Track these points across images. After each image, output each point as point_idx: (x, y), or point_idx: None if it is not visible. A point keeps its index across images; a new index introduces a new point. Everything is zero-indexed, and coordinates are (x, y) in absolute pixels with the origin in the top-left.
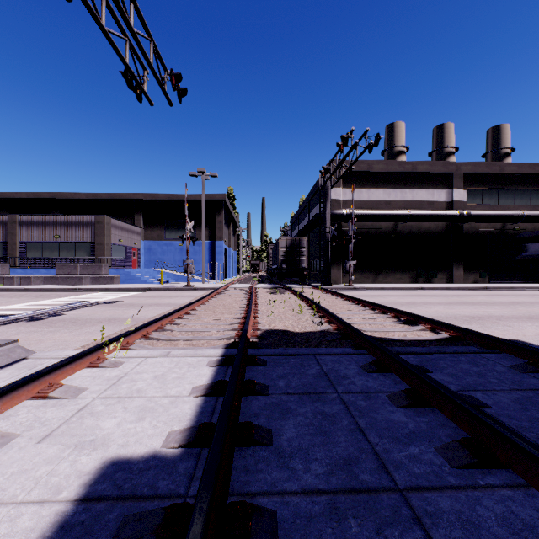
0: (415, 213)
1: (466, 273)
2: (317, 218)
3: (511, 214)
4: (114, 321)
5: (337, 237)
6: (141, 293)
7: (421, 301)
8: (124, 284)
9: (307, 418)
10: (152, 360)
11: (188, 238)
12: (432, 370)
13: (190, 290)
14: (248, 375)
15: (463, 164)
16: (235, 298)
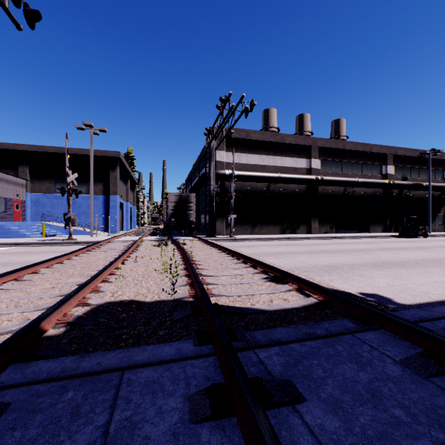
0: (284, 176)
1: (320, 225)
2: (203, 177)
3: (350, 180)
4: None
5: (221, 194)
6: (7, 249)
7: (288, 251)
8: None
9: None
10: None
11: (68, 190)
12: (304, 394)
13: (71, 244)
14: None
15: (318, 139)
16: (109, 253)
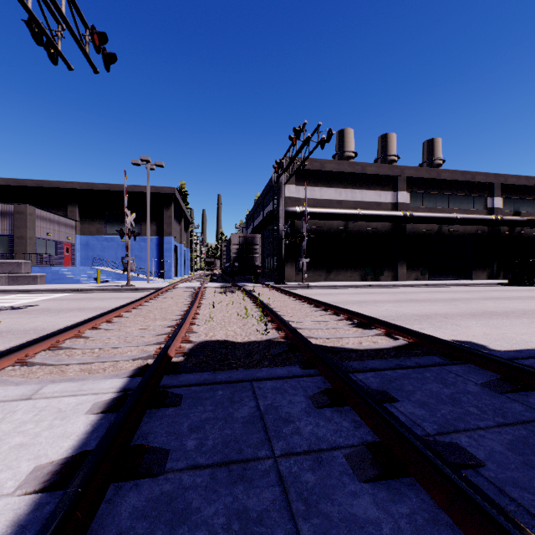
0: (364, 213)
1: (409, 271)
2: (270, 215)
3: (447, 216)
4: (5, 334)
5: (290, 235)
6: (68, 295)
7: (371, 300)
8: (51, 284)
9: (214, 533)
10: (2, 406)
11: (127, 233)
12: (398, 398)
13: (130, 290)
14: (145, 428)
15: (406, 168)
16: (178, 300)
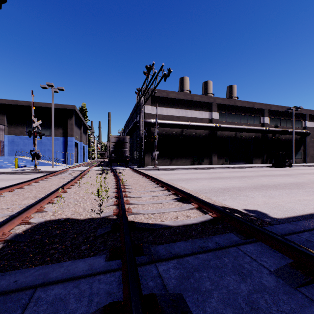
0: (193, 124)
1: (218, 159)
2: (135, 124)
3: (239, 127)
4: None
5: (148, 137)
6: None
7: (195, 177)
8: None
9: None
10: None
11: (33, 133)
12: (192, 309)
13: (36, 172)
14: None
15: (217, 98)
16: (62, 180)
